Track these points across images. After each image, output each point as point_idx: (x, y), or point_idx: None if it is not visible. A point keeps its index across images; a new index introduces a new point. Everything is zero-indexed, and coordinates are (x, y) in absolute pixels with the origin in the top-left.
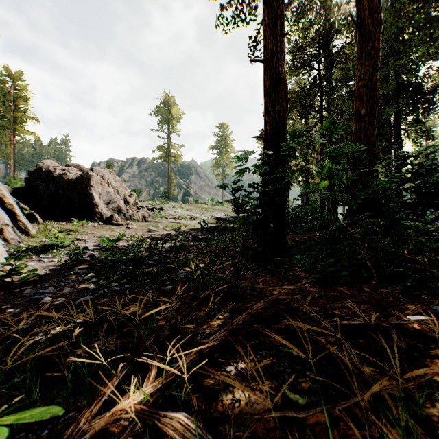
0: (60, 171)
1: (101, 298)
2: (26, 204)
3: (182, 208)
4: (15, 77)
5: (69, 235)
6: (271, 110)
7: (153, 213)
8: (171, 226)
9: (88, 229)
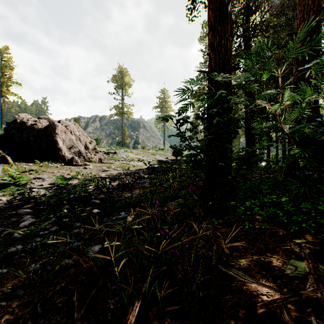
0: (32, 122)
1: (3, 264)
2: (3, 148)
3: (132, 153)
4: (2, 50)
5: (32, 174)
6: (216, 44)
7: (108, 156)
8: (121, 167)
9: (50, 169)
